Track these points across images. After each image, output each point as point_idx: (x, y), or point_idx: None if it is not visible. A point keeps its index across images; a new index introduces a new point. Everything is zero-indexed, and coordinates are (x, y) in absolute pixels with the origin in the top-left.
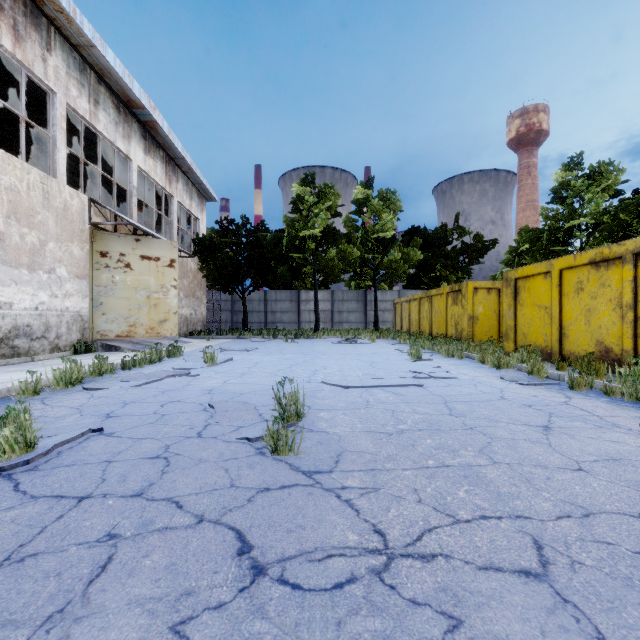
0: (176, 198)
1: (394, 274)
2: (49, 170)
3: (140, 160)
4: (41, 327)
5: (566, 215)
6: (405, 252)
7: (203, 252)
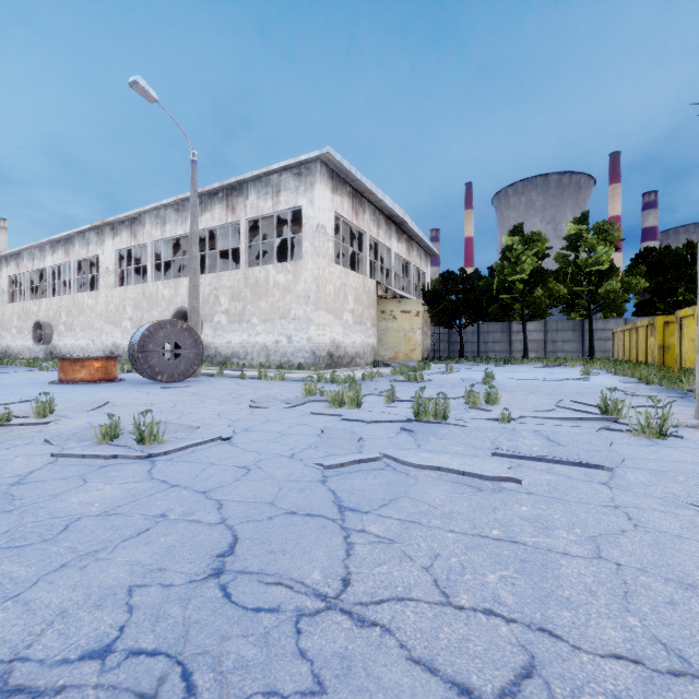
0: (412, 263)
1: (611, 304)
2: (363, 273)
3: (395, 248)
4: (362, 353)
5: None
6: (625, 281)
7: (431, 300)
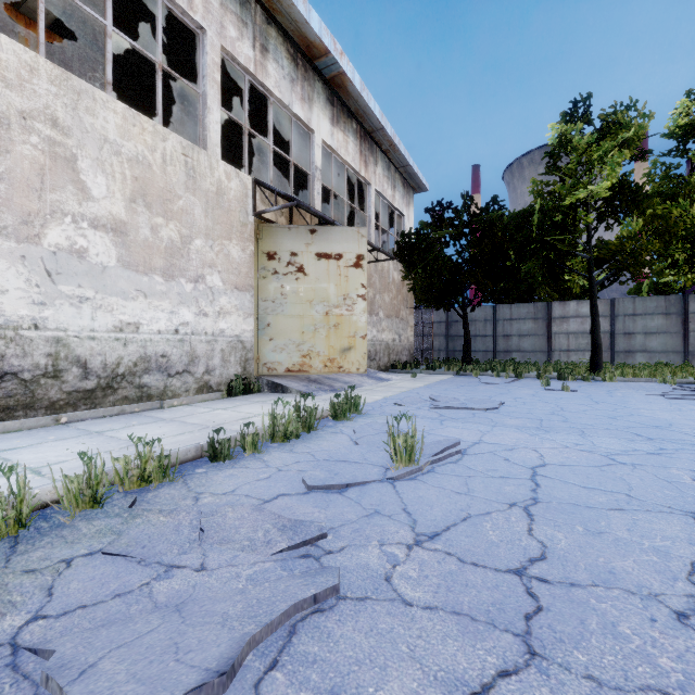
0: (374, 186)
1: None
2: (199, 141)
3: (325, 133)
4: (183, 358)
5: None
6: None
7: (408, 253)
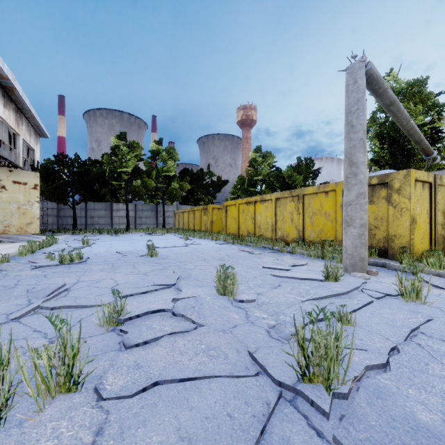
0: (21, 136)
1: (175, 196)
2: None
3: (1, 112)
4: None
5: (254, 174)
6: (181, 184)
7: (45, 176)
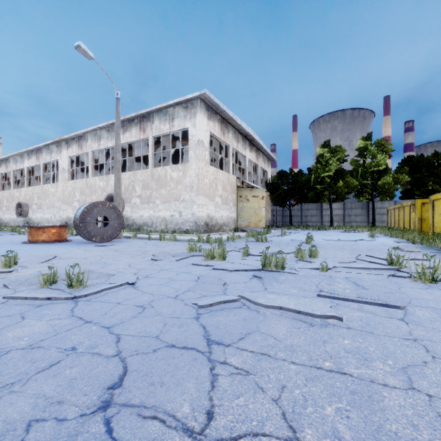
0: (259, 165)
1: (386, 191)
2: (228, 171)
3: (248, 155)
4: (227, 223)
5: None
6: (395, 177)
7: (271, 189)
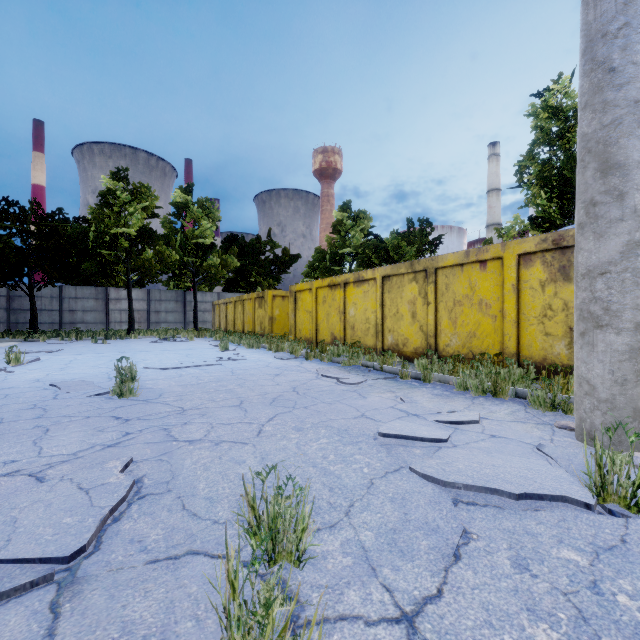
0: None
1: (213, 278)
2: None
3: None
4: None
5: (341, 244)
6: (224, 258)
7: None
